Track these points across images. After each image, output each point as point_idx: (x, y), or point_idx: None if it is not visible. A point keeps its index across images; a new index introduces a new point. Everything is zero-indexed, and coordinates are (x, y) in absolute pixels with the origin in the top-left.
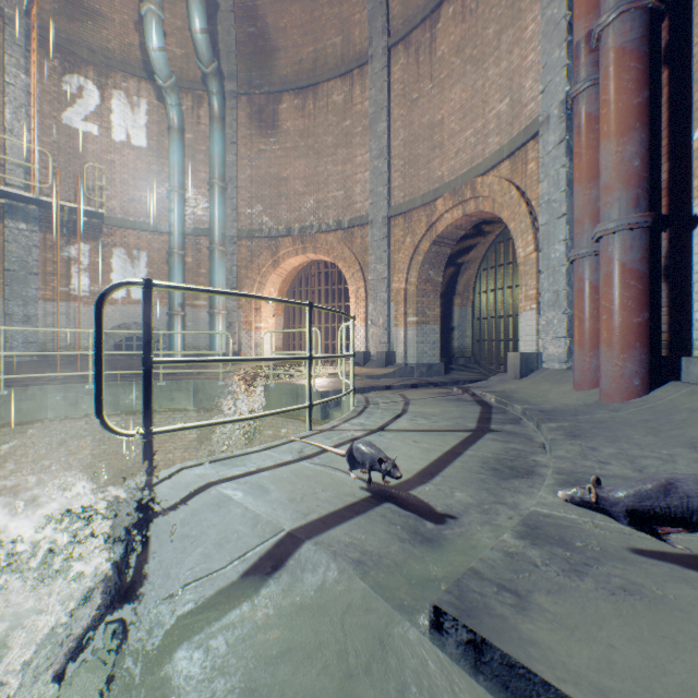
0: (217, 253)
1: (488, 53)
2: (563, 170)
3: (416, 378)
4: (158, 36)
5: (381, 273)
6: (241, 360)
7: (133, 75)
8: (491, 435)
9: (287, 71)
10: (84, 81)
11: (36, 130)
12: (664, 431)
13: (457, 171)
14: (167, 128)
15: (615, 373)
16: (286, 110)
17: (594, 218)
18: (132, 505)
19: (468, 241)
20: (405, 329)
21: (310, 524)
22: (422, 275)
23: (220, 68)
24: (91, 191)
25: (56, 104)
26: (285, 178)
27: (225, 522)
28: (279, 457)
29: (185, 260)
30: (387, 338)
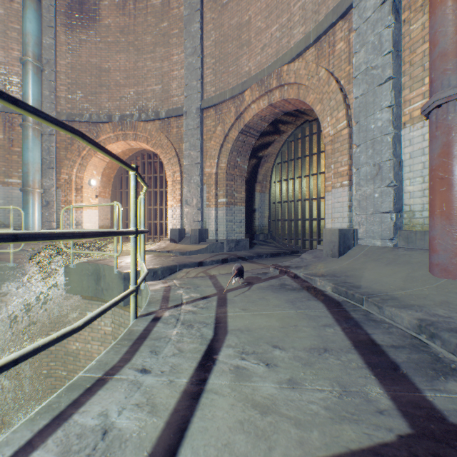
0: (31, 131)
1: None
2: (388, 30)
3: (226, 253)
4: None
5: (194, 158)
6: None
7: None
8: None
9: None
10: None
11: None
12: None
13: (263, 65)
14: None
15: None
16: (107, 6)
17: None
18: None
19: (268, 138)
20: (216, 209)
21: None
22: (231, 161)
23: None
24: None
25: None
26: (106, 68)
27: None
28: None
29: None
30: (200, 217)
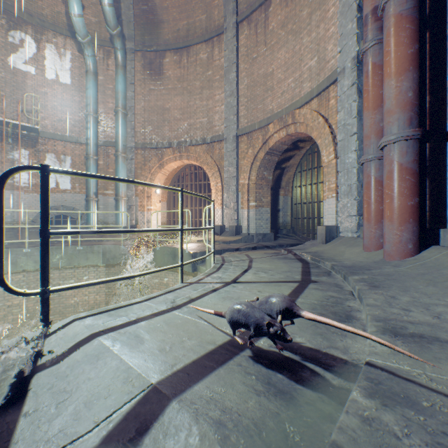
0: (120, 158)
1: (303, 27)
2: (354, 104)
3: (255, 243)
4: (78, 6)
5: (232, 173)
6: (126, 231)
7: (61, 34)
8: (313, 285)
9: (169, 36)
10: (24, 35)
11: None
12: (440, 282)
13: (282, 106)
14: (85, 71)
15: (395, 240)
16: (168, 63)
17: (378, 134)
18: (22, 357)
19: (289, 153)
20: (248, 211)
21: (175, 376)
22: (259, 174)
23: (123, 32)
24: (29, 113)
25: (3, 50)
26: (167, 108)
27: (99, 376)
28: (156, 307)
29: (98, 162)
30: (236, 216)
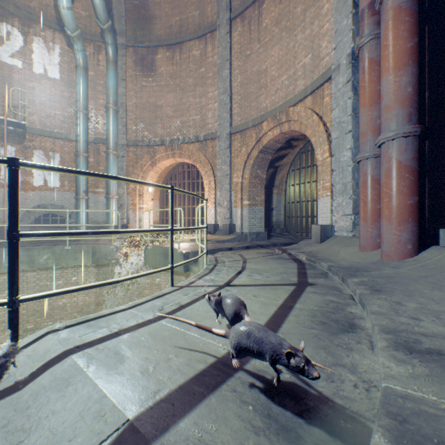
0: (111, 156)
1: (297, 24)
2: (349, 101)
3: (249, 242)
4: None
5: (225, 171)
6: (110, 232)
7: (49, 27)
8: (310, 288)
9: (161, 32)
10: (11, 28)
11: None
12: None
13: (276, 103)
14: (75, 66)
15: (394, 240)
16: (160, 59)
17: (375, 131)
18: None
19: (282, 151)
20: (241, 209)
21: (158, 408)
22: (253, 173)
23: (114, 27)
24: (16, 108)
25: None
26: (160, 105)
27: (66, 408)
28: (141, 316)
29: (89, 160)
30: (229, 215)
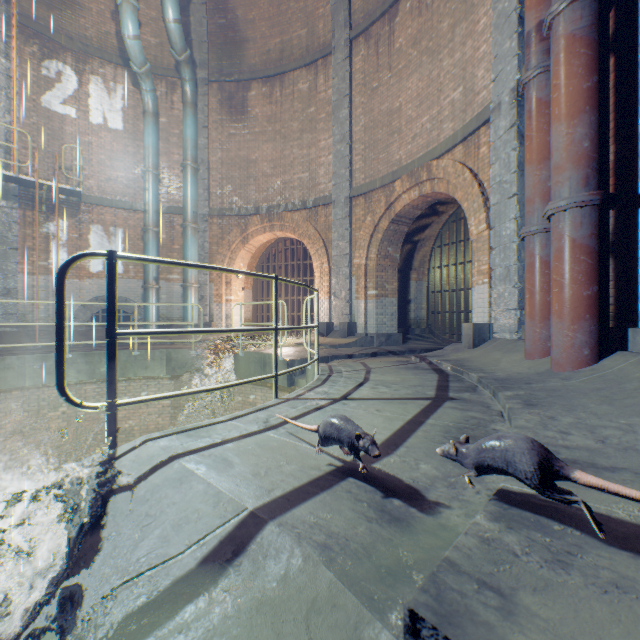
0: (190, 230)
1: (442, 45)
2: (513, 153)
3: (375, 348)
4: (133, 25)
5: (343, 249)
6: (207, 331)
7: (110, 62)
8: (450, 403)
9: (255, 60)
10: (62, 66)
11: (15, 111)
12: (618, 400)
13: (414, 155)
14: (142, 112)
15: (566, 343)
16: (254, 97)
17: (545, 197)
18: (92, 480)
19: (424, 220)
20: (365, 302)
21: (273, 501)
22: (381, 251)
23: (193, 56)
24: (69, 170)
25: (35, 87)
26: (253, 160)
27: (185, 500)
28: (245, 427)
29: (160, 236)
30: (349, 310)
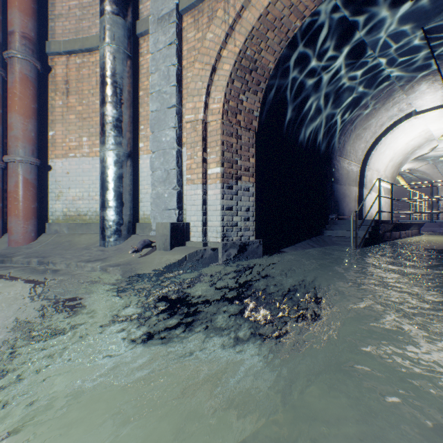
0: None
1: None
2: None
3: None
4: None
5: None
6: None
7: None
8: None
9: None
10: None
11: None
12: (70, 248)
13: None
14: None
15: (24, 231)
16: None
17: None
18: None
19: None
20: None
21: (57, 295)
22: None
23: None
24: None
25: None
26: None
27: (22, 315)
28: None
29: None
30: None
